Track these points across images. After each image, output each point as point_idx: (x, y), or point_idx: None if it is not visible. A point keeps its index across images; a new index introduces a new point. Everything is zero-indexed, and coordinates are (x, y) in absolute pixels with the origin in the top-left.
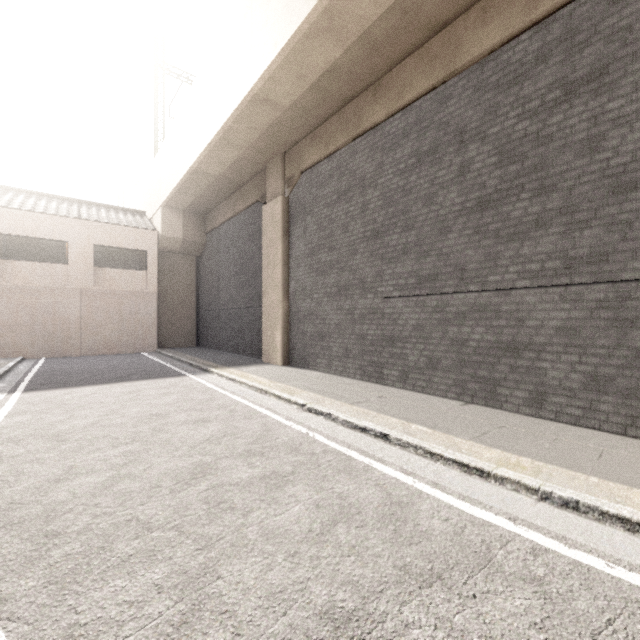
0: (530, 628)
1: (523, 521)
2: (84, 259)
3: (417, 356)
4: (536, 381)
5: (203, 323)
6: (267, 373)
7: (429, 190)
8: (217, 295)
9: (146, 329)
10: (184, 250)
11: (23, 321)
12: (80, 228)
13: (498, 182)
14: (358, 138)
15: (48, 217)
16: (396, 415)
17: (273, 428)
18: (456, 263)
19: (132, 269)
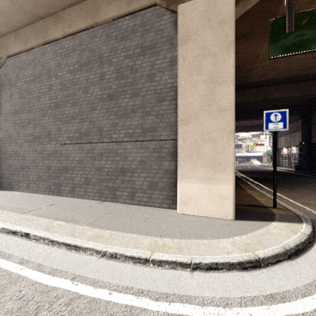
0: None
1: (81, 277)
2: None
3: (79, 178)
4: (131, 187)
5: None
6: None
7: (85, 85)
8: None
9: None
10: None
11: None
12: None
13: (117, 87)
14: (46, 44)
15: None
16: (51, 216)
17: None
18: (98, 126)
19: None
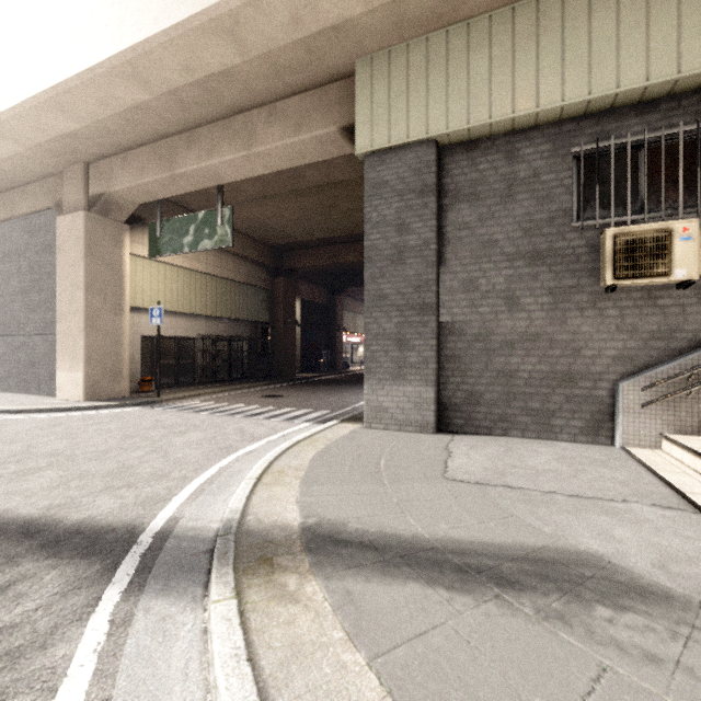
0: None
1: None
2: None
3: (4, 371)
4: (38, 379)
5: None
6: None
7: (8, 276)
8: None
9: None
10: None
11: None
12: None
13: (29, 281)
14: None
15: None
16: None
17: None
18: (17, 319)
19: None
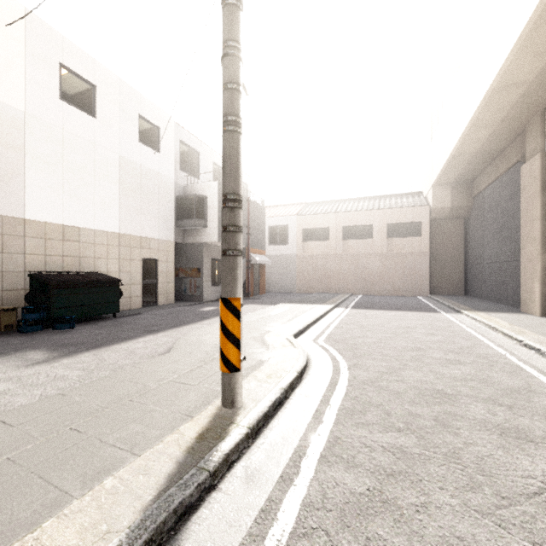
0: (541, 431)
1: None
2: (381, 234)
3: None
4: None
5: (470, 275)
6: (514, 319)
7: None
8: (482, 251)
9: (420, 279)
10: (452, 215)
11: (351, 273)
12: (379, 215)
13: None
14: None
15: (363, 212)
16: None
17: (479, 347)
18: None
19: (410, 236)
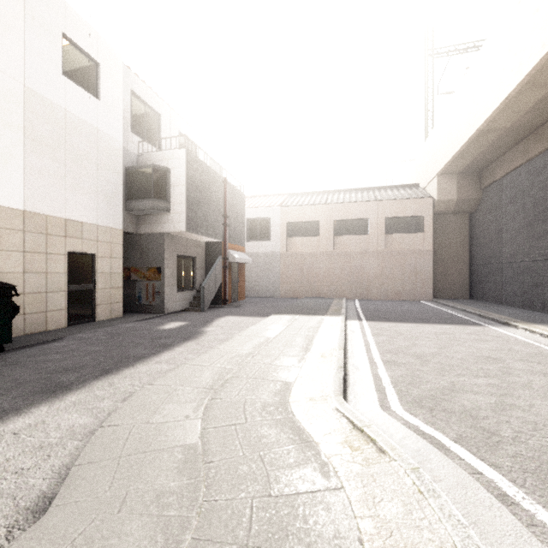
0: None
1: None
2: (379, 229)
3: None
4: None
5: (477, 277)
6: None
7: None
8: (497, 248)
9: (423, 281)
10: (457, 209)
11: (345, 274)
12: (376, 207)
13: None
14: None
15: (358, 204)
16: None
17: None
18: None
19: (412, 232)
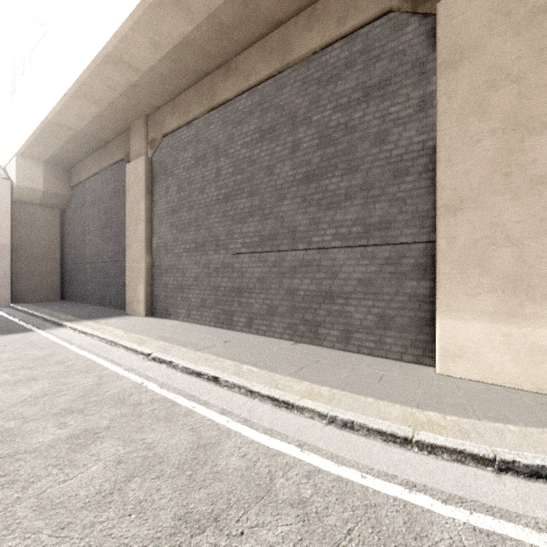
0: None
1: (309, 446)
2: None
3: (260, 304)
4: (345, 322)
5: (68, 276)
6: (126, 324)
7: (269, 162)
8: (83, 249)
9: None
10: (45, 202)
11: None
12: None
13: (319, 160)
14: (213, 110)
15: None
16: (234, 358)
17: (108, 381)
18: (289, 225)
19: None
